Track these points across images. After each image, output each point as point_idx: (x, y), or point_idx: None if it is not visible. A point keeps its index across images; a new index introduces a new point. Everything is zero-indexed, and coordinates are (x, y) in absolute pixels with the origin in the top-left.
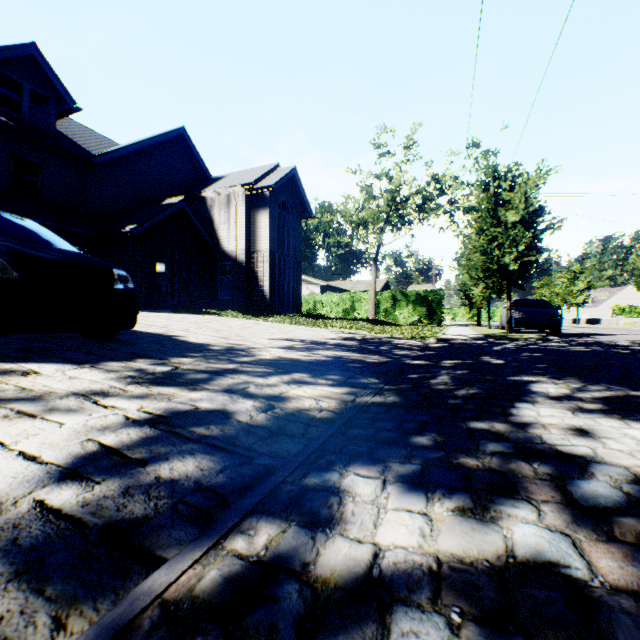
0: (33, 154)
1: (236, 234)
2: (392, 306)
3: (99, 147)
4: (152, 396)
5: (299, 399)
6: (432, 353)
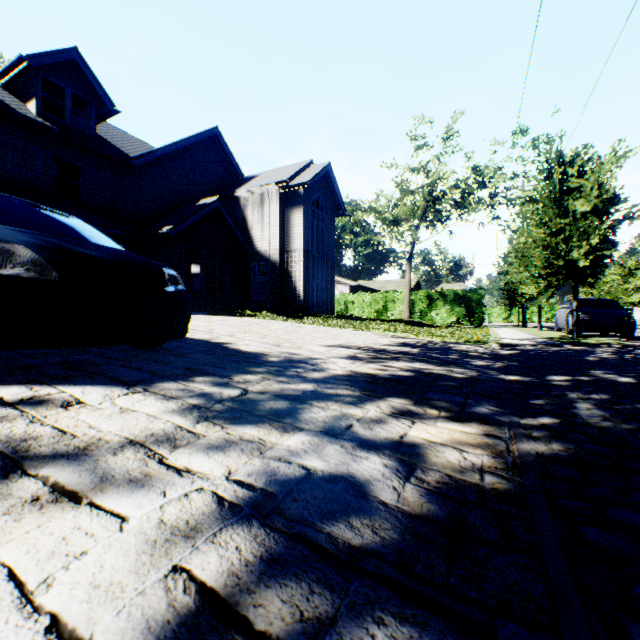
0: (75, 158)
1: (270, 233)
2: (428, 306)
3: (136, 150)
4: (235, 446)
5: (433, 449)
6: (516, 364)
